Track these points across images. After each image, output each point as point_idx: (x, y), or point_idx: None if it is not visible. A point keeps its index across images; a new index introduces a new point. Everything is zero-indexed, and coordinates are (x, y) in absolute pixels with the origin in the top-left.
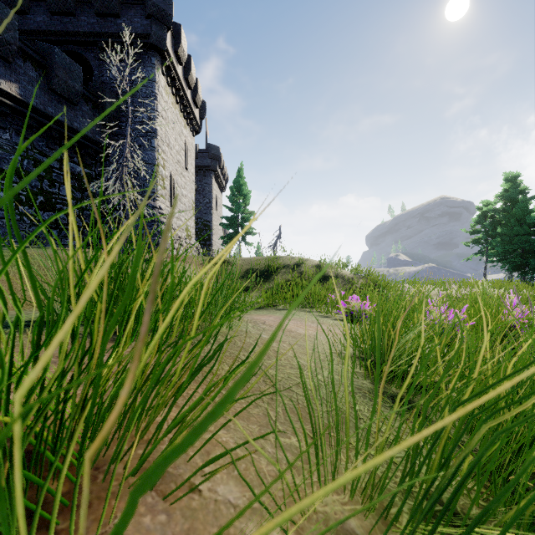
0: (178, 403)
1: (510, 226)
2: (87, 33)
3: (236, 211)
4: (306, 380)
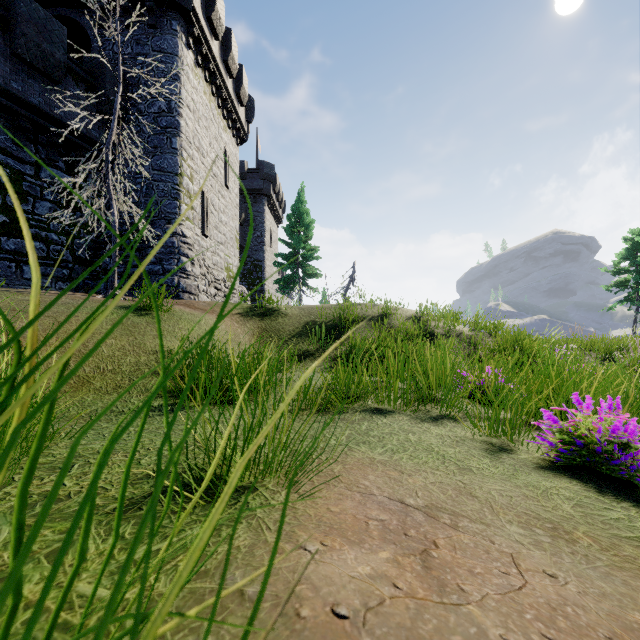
0: None
1: None
2: None
3: (295, 247)
4: None
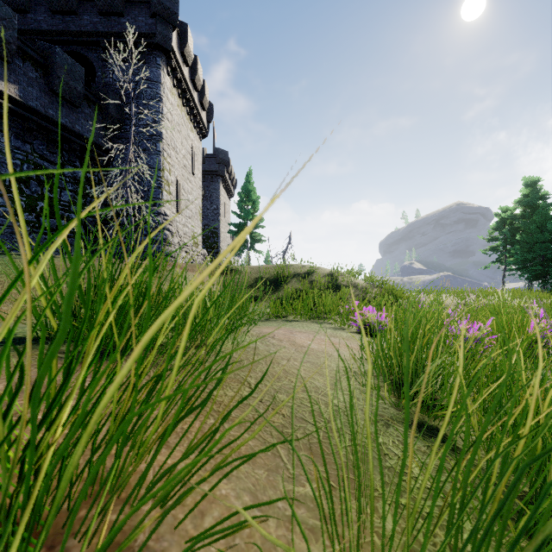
0: (169, 442)
1: (530, 232)
2: (89, 32)
3: (244, 218)
4: (321, 406)
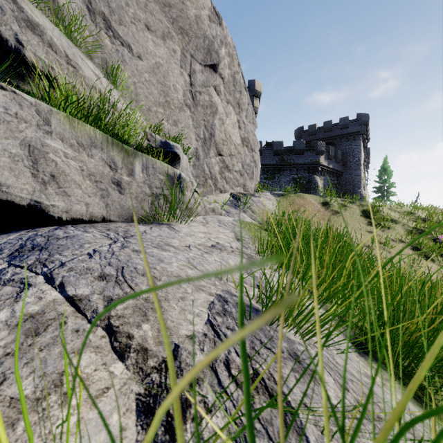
0: None
1: None
2: (336, 135)
3: (382, 183)
4: None
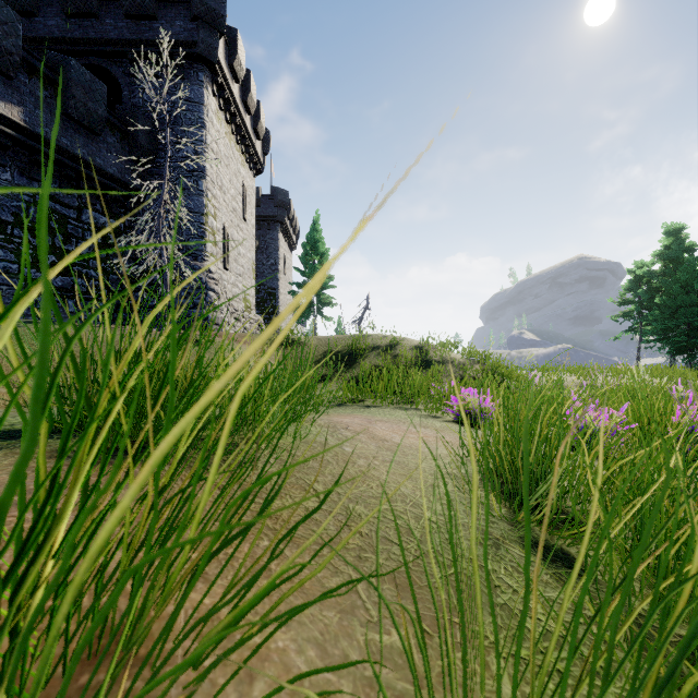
0: (208, 574)
1: (672, 294)
2: (114, 40)
3: (310, 276)
4: (410, 521)
